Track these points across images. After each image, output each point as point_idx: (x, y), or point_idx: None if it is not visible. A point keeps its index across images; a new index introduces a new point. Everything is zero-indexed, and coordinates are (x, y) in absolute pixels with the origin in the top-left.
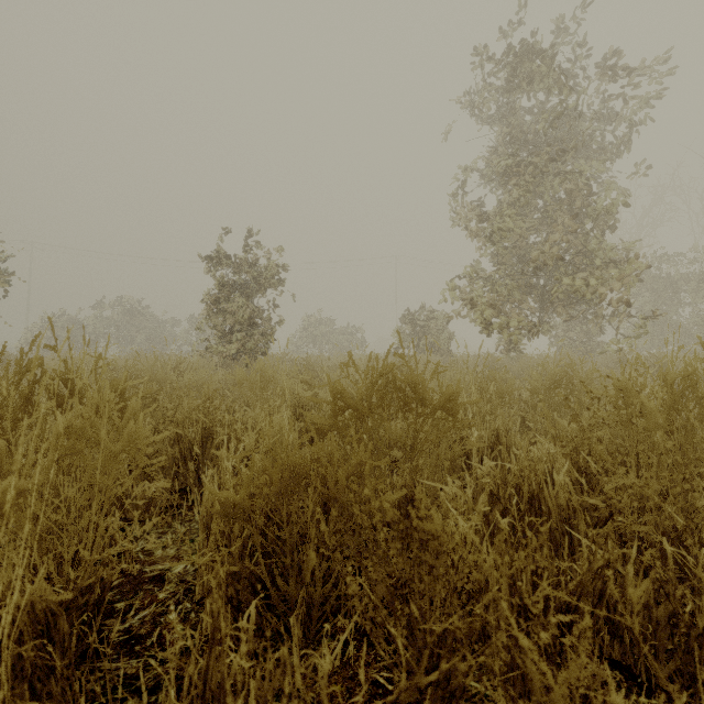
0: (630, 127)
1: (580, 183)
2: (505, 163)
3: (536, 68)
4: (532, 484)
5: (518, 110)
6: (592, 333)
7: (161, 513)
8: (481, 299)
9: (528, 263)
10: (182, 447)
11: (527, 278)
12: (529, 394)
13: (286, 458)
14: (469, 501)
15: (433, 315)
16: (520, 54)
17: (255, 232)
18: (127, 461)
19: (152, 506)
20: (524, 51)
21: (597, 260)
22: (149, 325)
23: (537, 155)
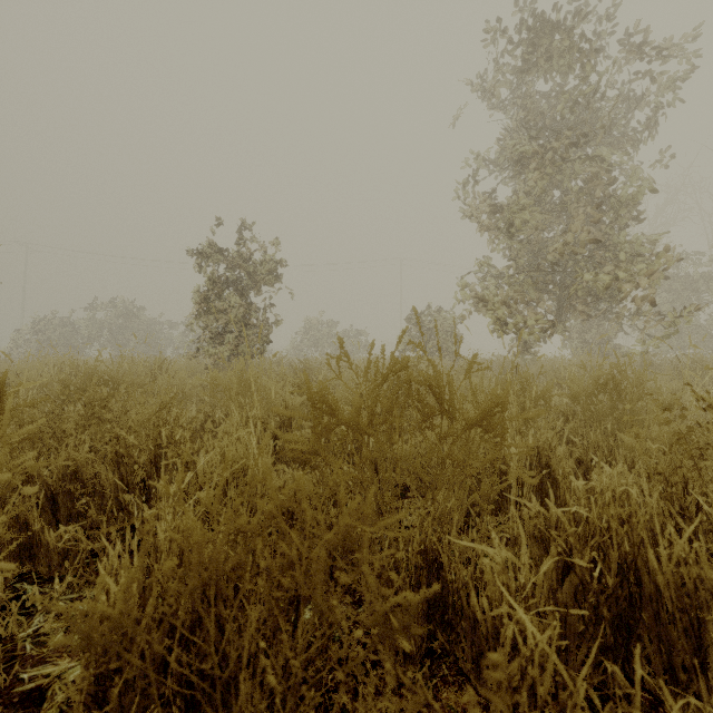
0: (655, 110)
1: (602, 170)
2: (521, 147)
3: (554, 45)
4: (624, 543)
5: (534, 93)
6: (608, 335)
7: (87, 564)
8: (494, 296)
9: (546, 257)
10: (123, 471)
11: (544, 274)
12: (558, 400)
13: (261, 486)
14: (525, 568)
15: (441, 316)
16: (537, 30)
17: (251, 226)
18: (42, 493)
19: (71, 557)
20: (541, 26)
21: (622, 253)
22: (144, 327)
23: (556, 139)
